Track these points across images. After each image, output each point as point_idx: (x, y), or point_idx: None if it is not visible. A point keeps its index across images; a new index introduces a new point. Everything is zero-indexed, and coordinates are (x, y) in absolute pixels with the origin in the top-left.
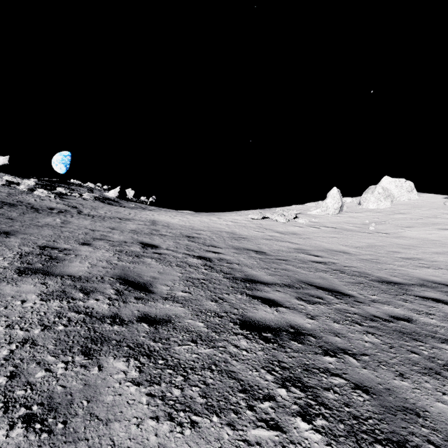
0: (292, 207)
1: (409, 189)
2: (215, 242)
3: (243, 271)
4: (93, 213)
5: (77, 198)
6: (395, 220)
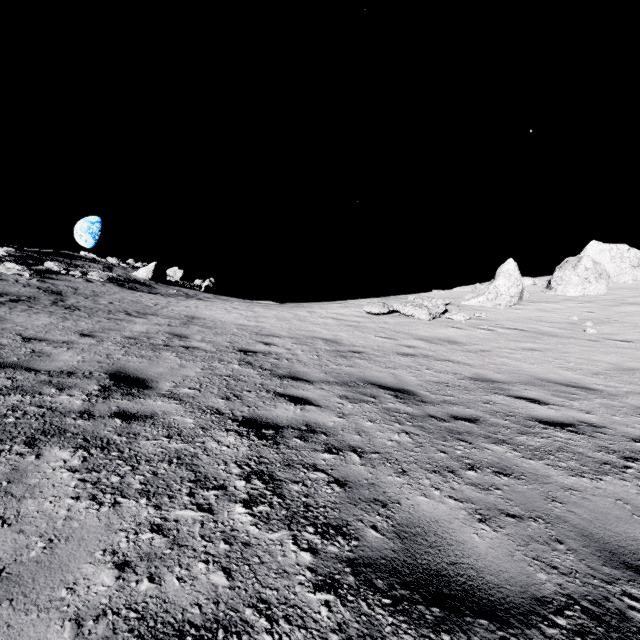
0: (433, 294)
1: (635, 262)
2: (301, 364)
3: (384, 503)
4: (83, 304)
5: (75, 279)
6: (627, 315)
